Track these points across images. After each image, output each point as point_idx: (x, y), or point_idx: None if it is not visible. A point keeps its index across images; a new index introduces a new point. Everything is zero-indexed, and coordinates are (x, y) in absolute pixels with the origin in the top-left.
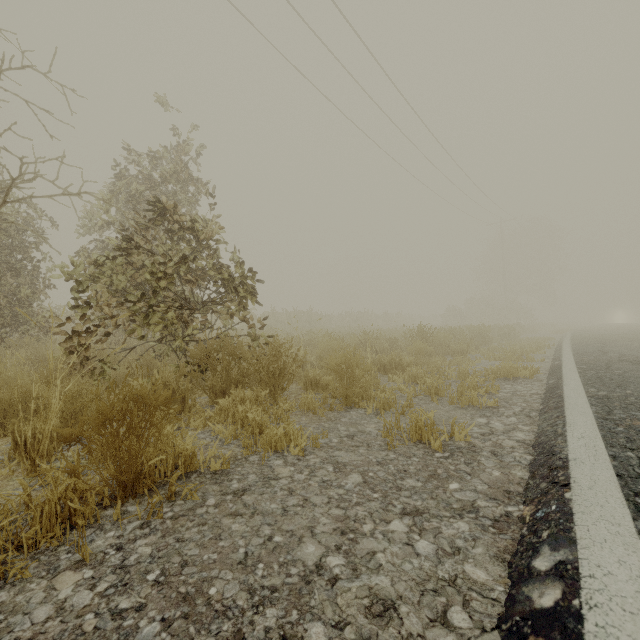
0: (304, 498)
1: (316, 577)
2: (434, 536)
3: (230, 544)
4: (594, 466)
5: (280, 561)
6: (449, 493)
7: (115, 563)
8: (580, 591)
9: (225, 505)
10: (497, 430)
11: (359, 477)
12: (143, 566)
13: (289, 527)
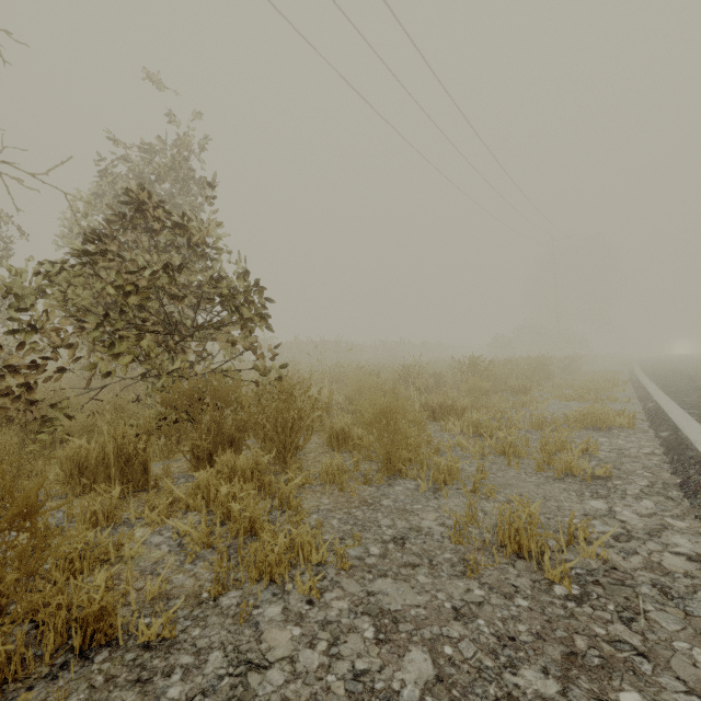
0: None
1: None
2: None
3: None
4: None
5: None
6: None
7: None
8: None
9: None
10: (635, 528)
11: (426, 661)
12: None
13: None
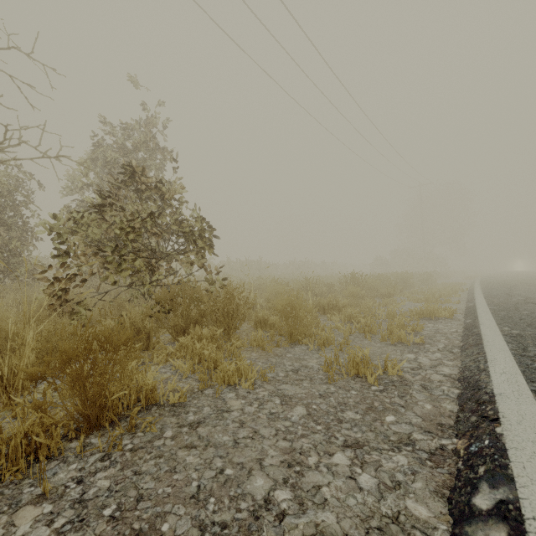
0: (254, 430)
1: (264, 512)
2: (375, 469)
3: (184, 477)
4: (519, 401)
5: (230, 495)
6: (386, 426)
7: (74, 497)
8: (526, 535)
9: (181, 437)
10: (425, 365)
11: (303, 409)
12: (100, 500)
13: (239, 459)
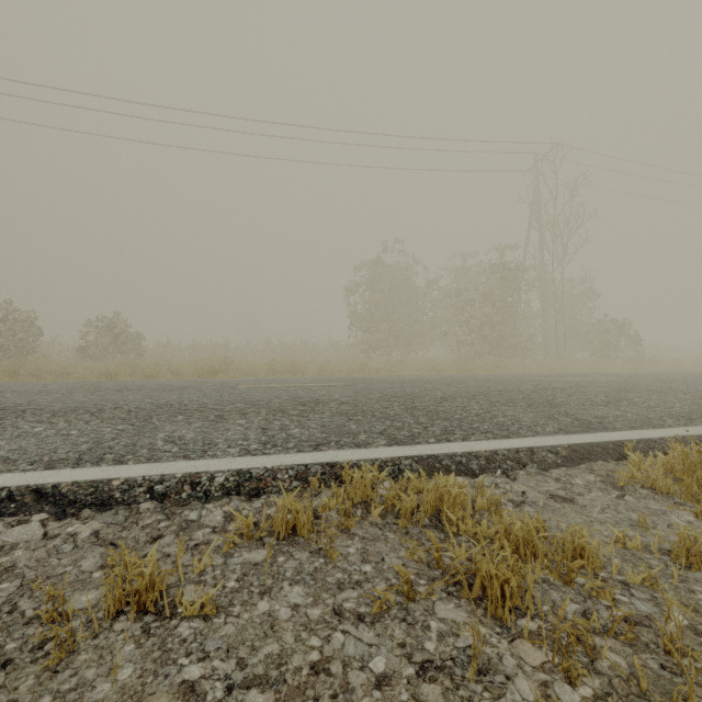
0: None
1: None
2: None
3: None
4: None
5: None
6: None
7: None
8: None
9: None
10: None
11: None
12: None
13: None
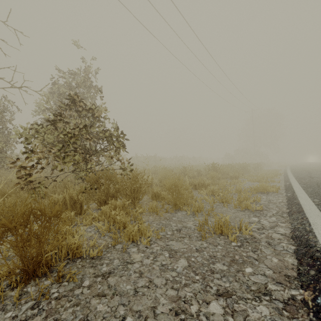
0: (149, 280)
1: None
2: (244, 319)
3: None
4: None
5: None
6: (247, 277)
7: None
8: None
9: (95, 286)
10: (266, 226)
11: (185, 262)
12: None
13: (138, 307)
